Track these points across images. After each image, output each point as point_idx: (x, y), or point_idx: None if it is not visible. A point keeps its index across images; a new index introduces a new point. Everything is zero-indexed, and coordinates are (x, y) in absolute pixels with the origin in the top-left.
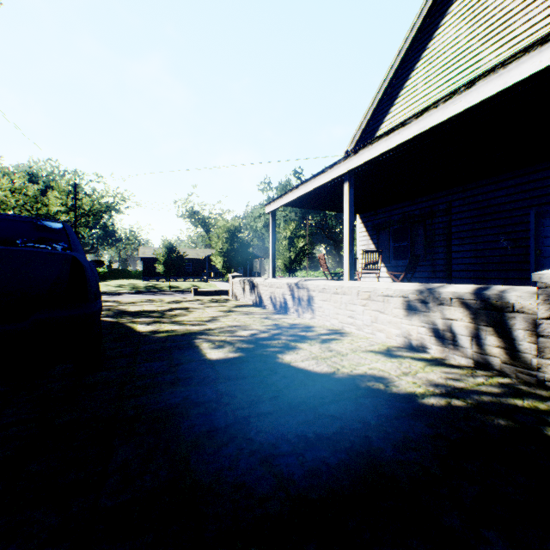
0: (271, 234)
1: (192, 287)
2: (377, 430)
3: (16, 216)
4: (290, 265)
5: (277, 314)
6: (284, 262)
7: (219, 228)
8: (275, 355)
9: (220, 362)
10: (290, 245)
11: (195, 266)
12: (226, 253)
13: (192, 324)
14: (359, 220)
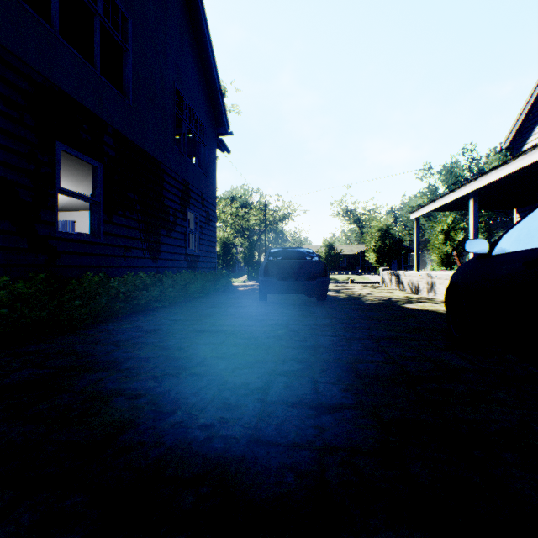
0: (415, 235)
1: (347, 279)
2: (421, 315)
3: (300, 248)
4: (447, 258)
5: (410, 294)
6: (438, 256)
7: (372, 228)
8: (397, 304)
9: (371, 303)
10: (447, 239)
11: (349, 261)
12: (378, 249)
13: (356, 294)
14: (516, 214)
